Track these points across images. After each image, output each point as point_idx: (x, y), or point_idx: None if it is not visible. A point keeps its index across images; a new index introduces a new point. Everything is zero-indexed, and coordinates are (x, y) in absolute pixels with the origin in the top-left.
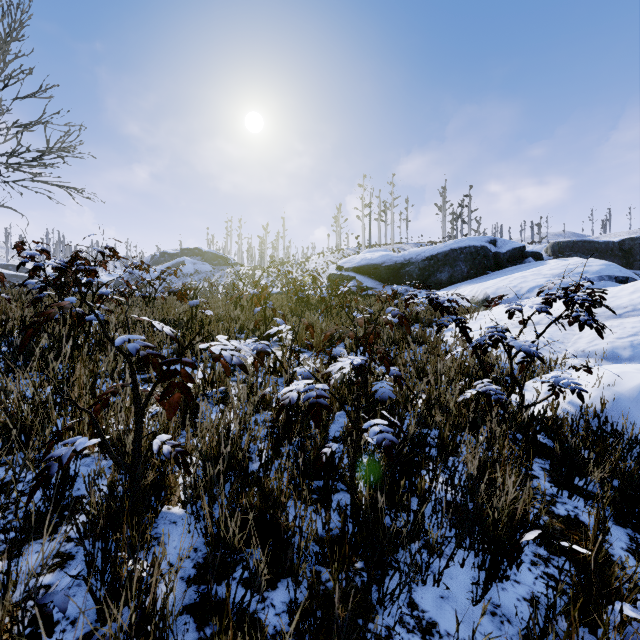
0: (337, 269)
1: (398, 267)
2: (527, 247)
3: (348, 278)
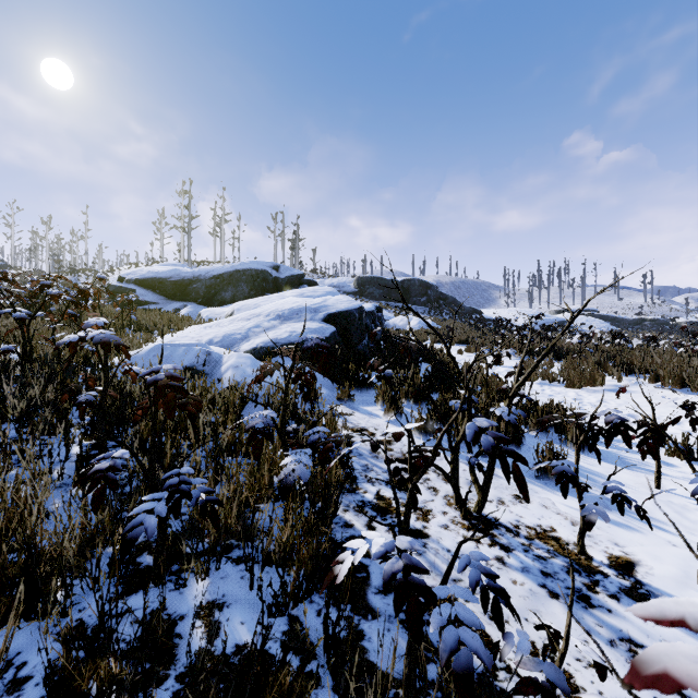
0: (118, 280)
1: (186, 283)
2: (342, 279)
3: (127, 291)
